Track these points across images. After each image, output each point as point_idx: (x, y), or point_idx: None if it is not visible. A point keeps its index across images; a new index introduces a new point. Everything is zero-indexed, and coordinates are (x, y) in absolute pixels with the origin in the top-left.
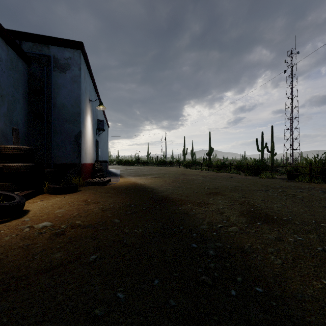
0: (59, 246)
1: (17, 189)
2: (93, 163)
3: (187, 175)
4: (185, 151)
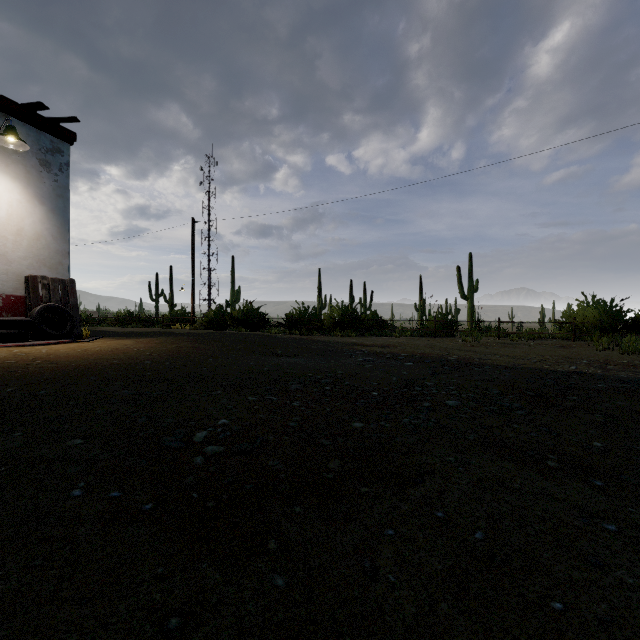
0: None
1: None
2: None
3: None
4: None
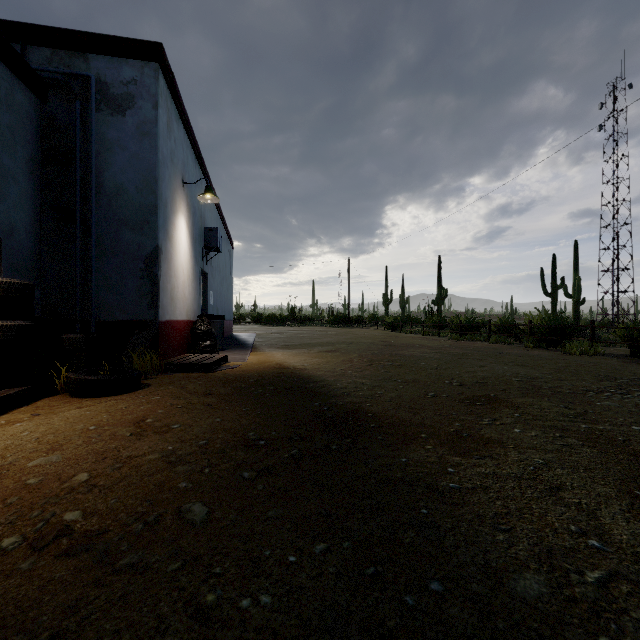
0: None
1: None
2: (194, 321)
3: (397, 348)
4: (387, 295)
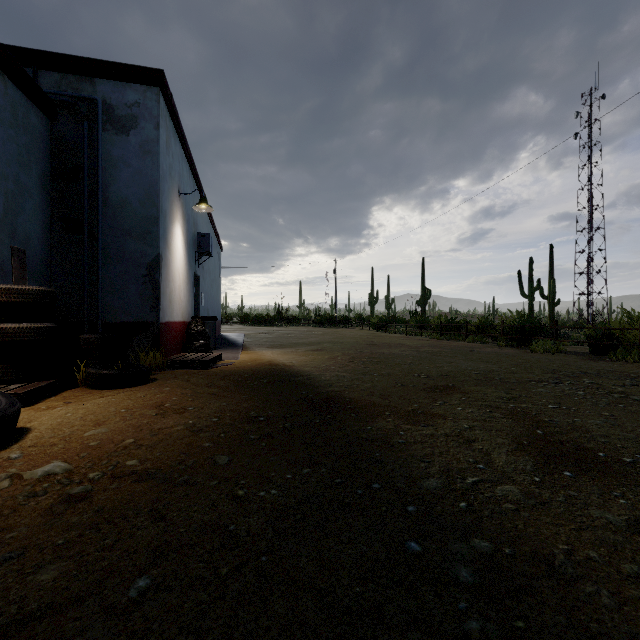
0: (63, 541)
1: (17, 378)
2: (188, 322)
3: (379, 347)
4: (373, 296)
